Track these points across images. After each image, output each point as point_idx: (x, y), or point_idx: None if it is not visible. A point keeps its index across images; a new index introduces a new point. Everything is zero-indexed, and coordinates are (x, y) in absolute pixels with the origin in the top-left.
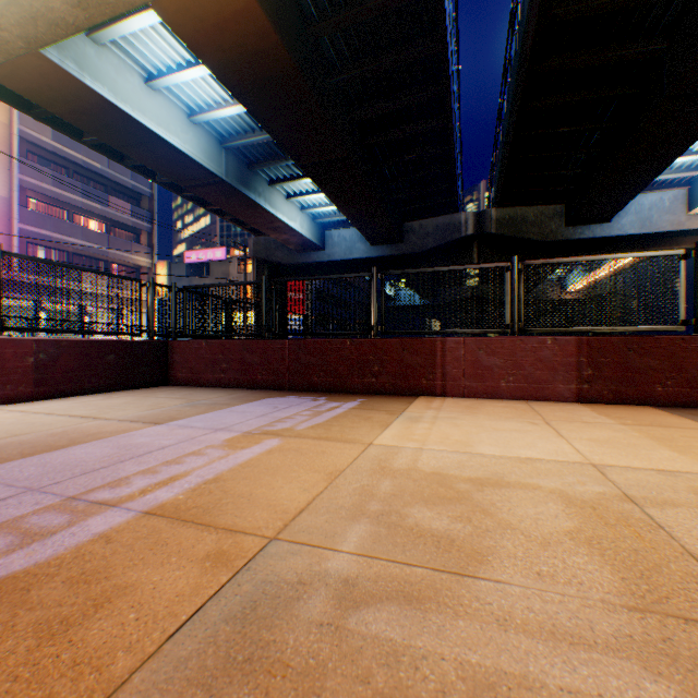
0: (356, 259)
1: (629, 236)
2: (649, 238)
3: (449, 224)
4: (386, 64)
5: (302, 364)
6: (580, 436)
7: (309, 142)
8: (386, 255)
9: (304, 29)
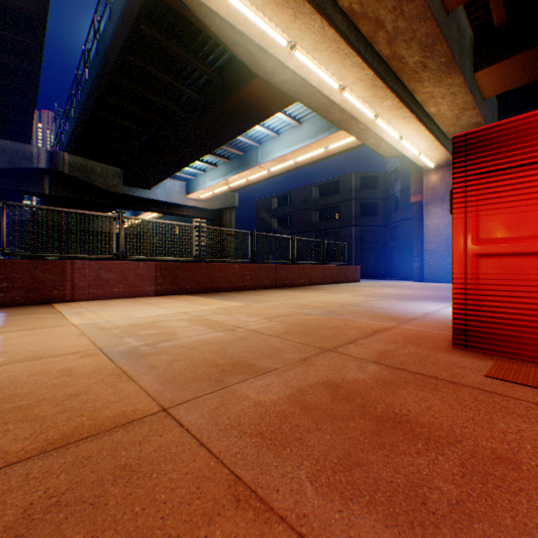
0: None
1: (161, 201)
2: (170, 205)
3: (21, 151)
4: None
5: None
6: (171, 306)
7: None
8: None
9: None
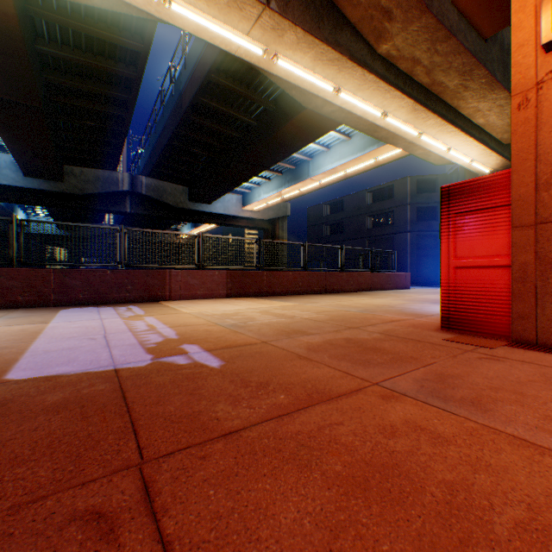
0: (4, 184)
1: (220, 214)
2: (228, 217)
3: (110, 178)
4: (94, 64)
5: (69, 287)
6: (243, 305)
7: (1, 81)
8: (45, 189)
9: (27, 3)
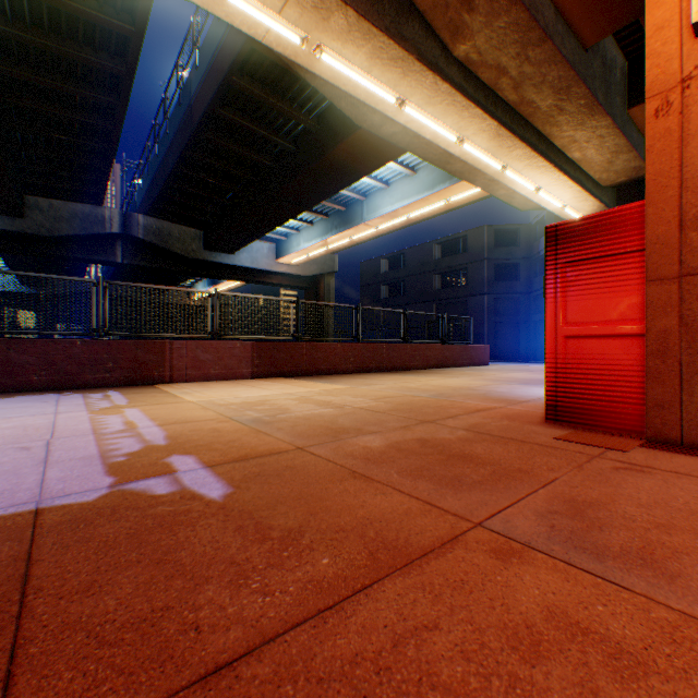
0: None
1: (246, 268)
2: (257, 272)
3: (93, 215)
4: (63, 51)
5: (16, 364)
6: (273, 388)
7: None
8: None
9: None
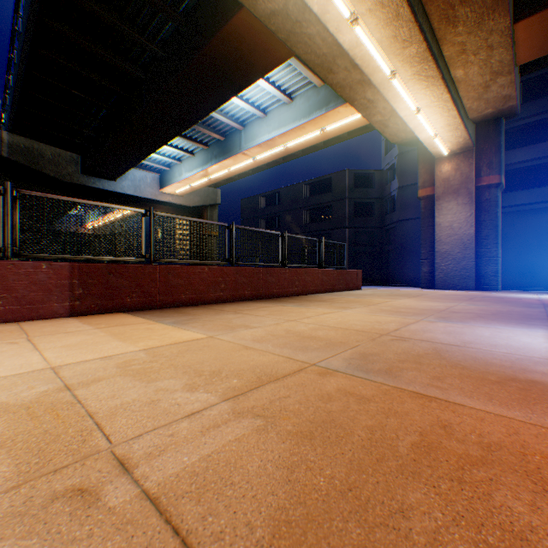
0: None
1: (129, 195)
2: (141, 200)
3: None
4: None
5: None
6: (58, 345)
7: None
8: None
9: None
